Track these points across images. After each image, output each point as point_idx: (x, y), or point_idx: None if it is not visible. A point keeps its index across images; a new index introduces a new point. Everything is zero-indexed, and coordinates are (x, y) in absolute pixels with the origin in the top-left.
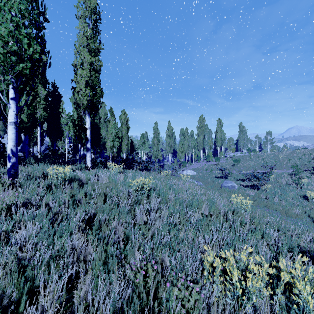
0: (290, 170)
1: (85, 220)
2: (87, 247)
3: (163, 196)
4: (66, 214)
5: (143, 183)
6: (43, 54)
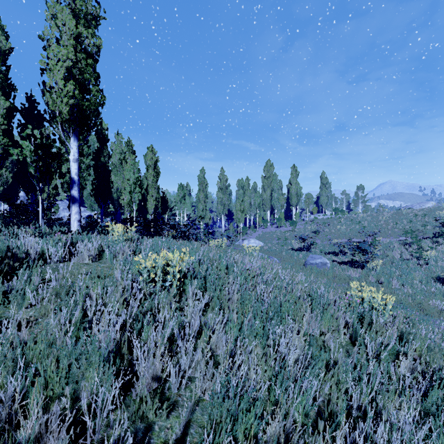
0: (399, 237)
1: None
2: None
3: (213, 292)
4: None
5: (168, 264)
6: None
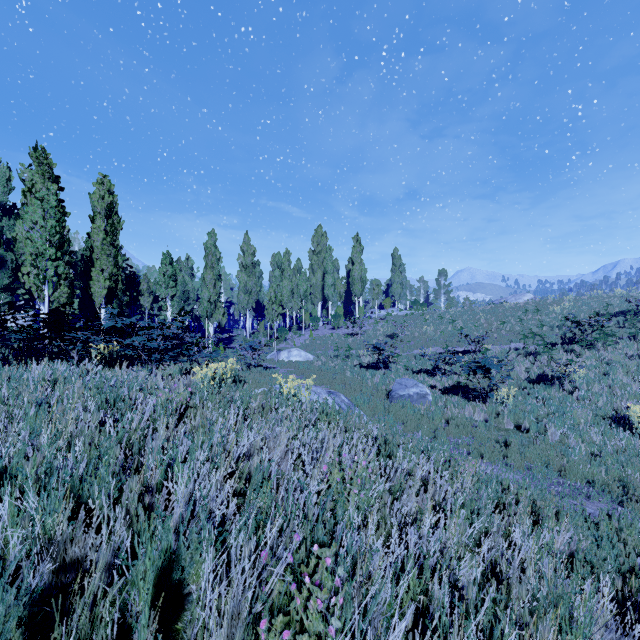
0: (510, 344)
1: None
2: None
3: None
4: None
5: None
6: None
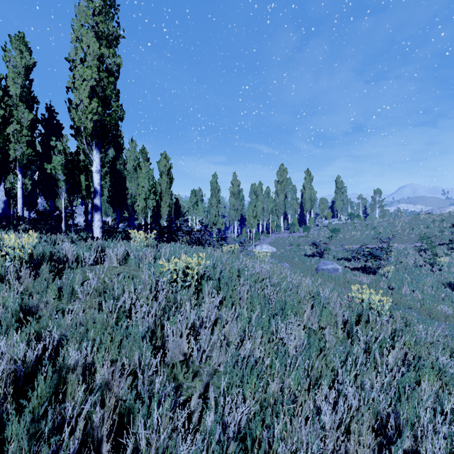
0: (414, 243)
1: (28, 363)
2: None
3: (226, 292)
4: None
5: (187, 267)
6: None
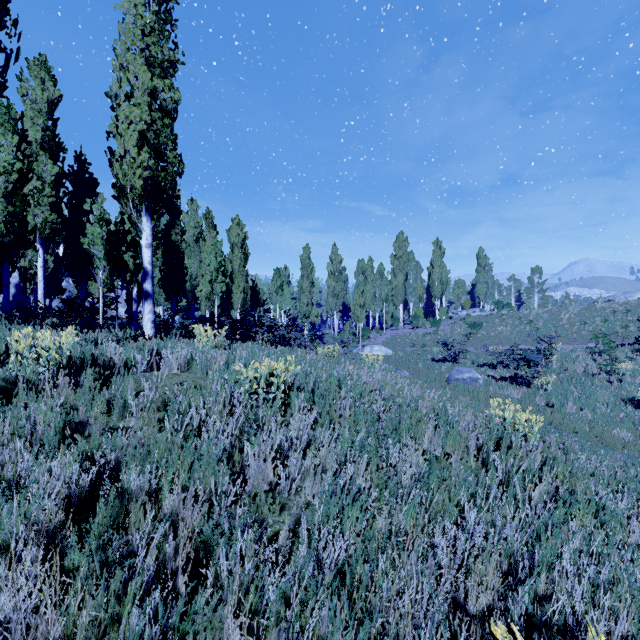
0: (587, 344)
1: (81, 488)
2: (36, 619)
3: (322, 407)
4: (19, 471)
5: (271, 374)
6: (1, 30)
